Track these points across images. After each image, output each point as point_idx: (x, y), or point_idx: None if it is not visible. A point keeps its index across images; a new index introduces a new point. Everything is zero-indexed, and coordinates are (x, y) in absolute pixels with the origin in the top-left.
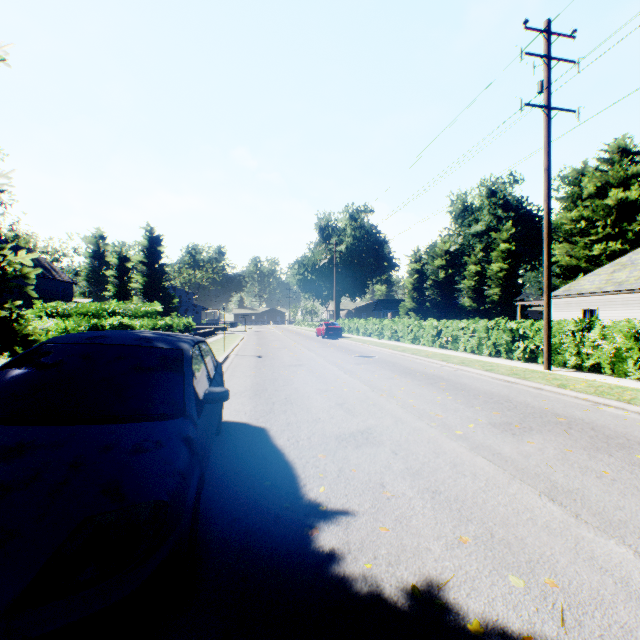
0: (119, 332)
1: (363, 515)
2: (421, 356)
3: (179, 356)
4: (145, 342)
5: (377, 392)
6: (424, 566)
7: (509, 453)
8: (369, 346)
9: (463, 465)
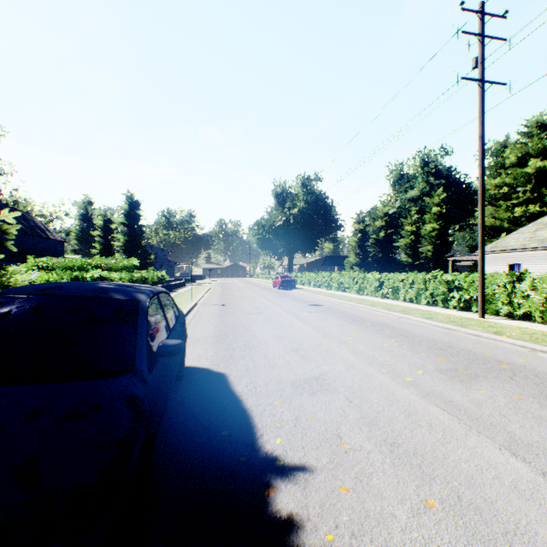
0: (79, 283)
1: (321, 472)
2: (366, 305)
3: (134, 307)
4: (101, 293)
5: (328, 338)
6: (391, 538)
7: (461, 401)
8: (319, 296)
9: (417, 414)
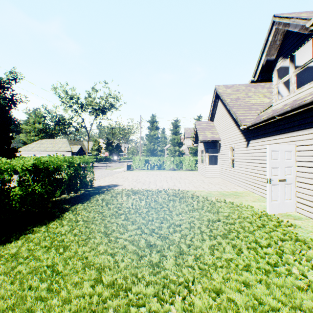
0: None
1: None
2: None
3: None
4: None
5: None
6: None
7: None
8: None
9: None
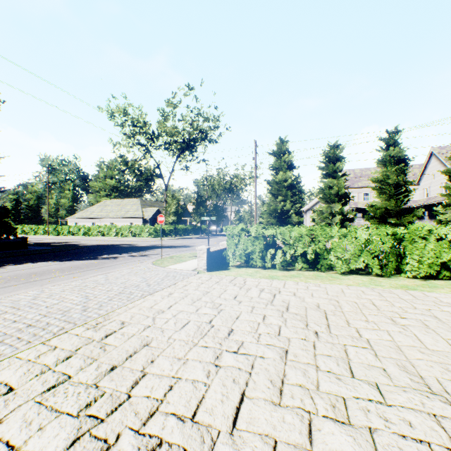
0: None
1: None
2: None
3: None
4: None
5: None
6: None
7: None
8: None
9: None
